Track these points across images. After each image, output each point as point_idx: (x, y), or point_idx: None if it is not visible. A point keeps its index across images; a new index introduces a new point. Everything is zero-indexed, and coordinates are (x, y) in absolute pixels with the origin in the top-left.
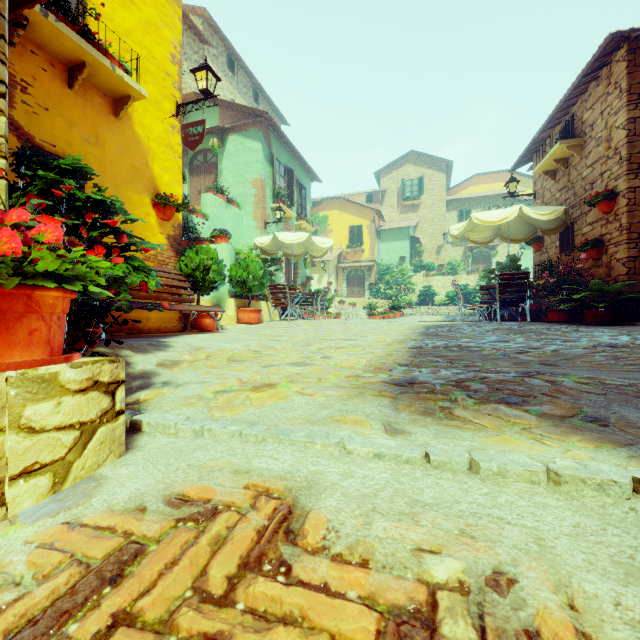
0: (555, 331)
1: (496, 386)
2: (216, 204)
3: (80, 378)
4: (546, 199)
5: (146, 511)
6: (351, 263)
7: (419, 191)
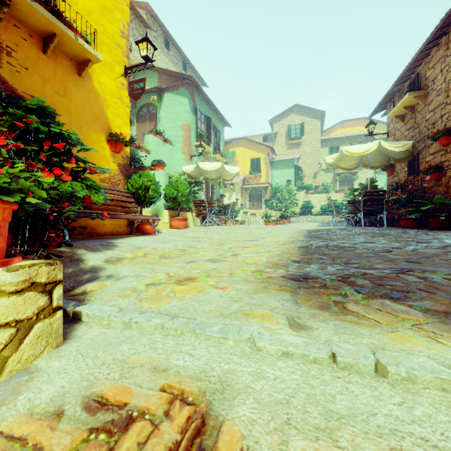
0: (409, 234)
1: (377, 282)
2: (155, 142)
3: (16, 280)
4: (397, 136)
5: (62, 417)
6: (252, 185)
7: (301, 133)
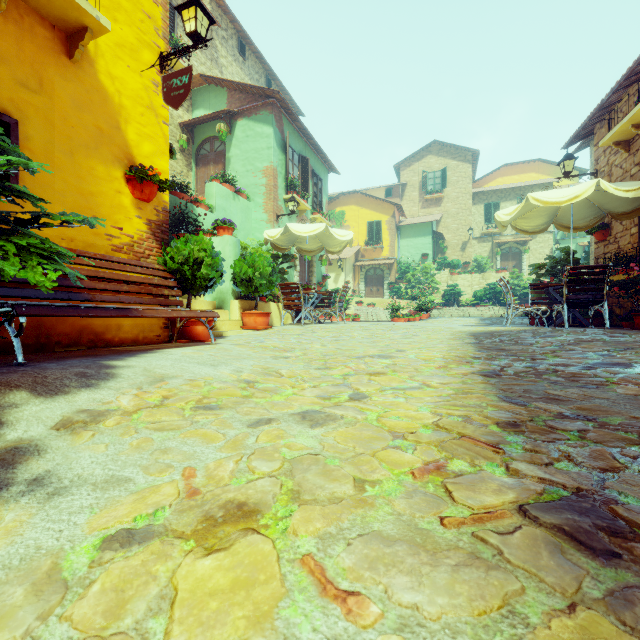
0: None
1: None
2: (222, 194)
3: None
4: (615, 177)
5: None
6: (369, 261)
7: (442, 184)
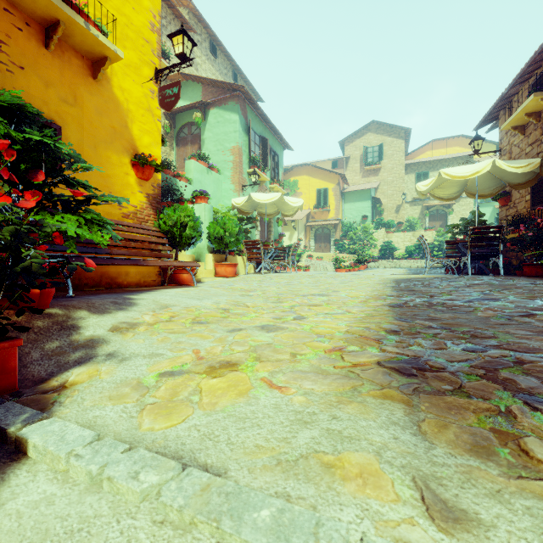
0: None
1: None
2: (198, 169)
3: None
4: (514, 155)
5: None
6: (318, 222)
7: (380, 157)
